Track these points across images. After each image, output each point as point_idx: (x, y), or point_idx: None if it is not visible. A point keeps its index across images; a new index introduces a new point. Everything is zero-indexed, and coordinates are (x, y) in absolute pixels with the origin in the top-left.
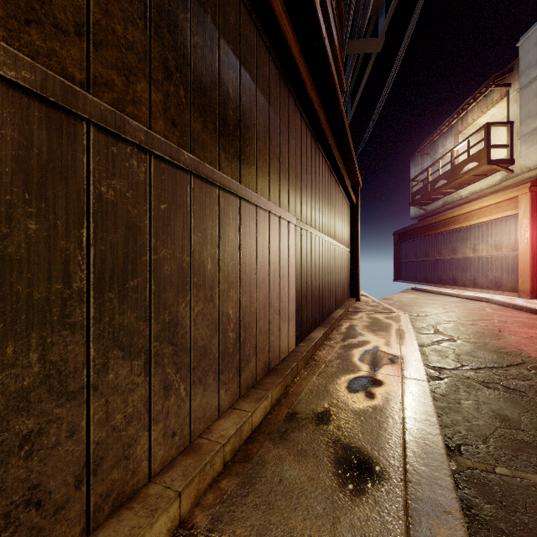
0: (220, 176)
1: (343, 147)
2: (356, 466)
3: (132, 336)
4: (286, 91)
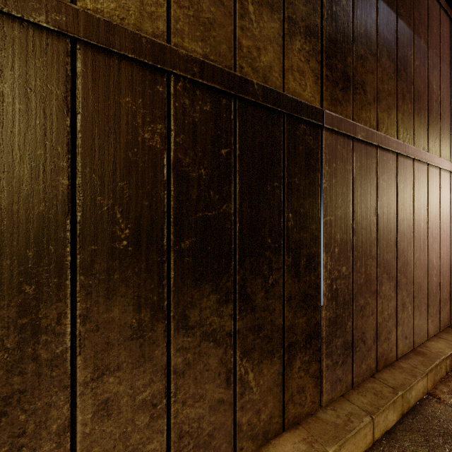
0: (428, 156)
1: None
2: None
3: (390, 267)
4: None
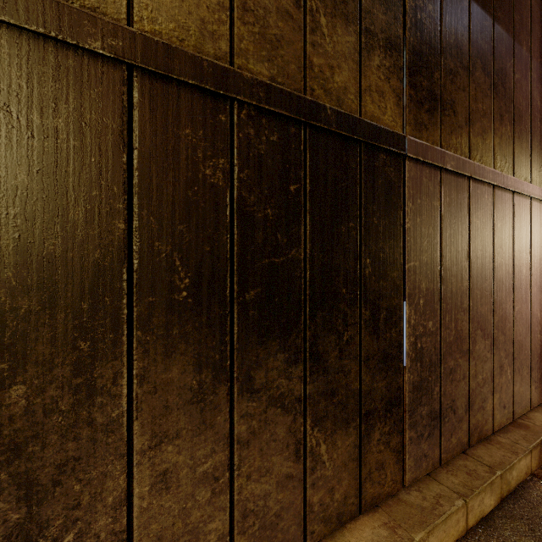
0: (531, 188)
1: None
2: None
3: (485, 322)
4: None
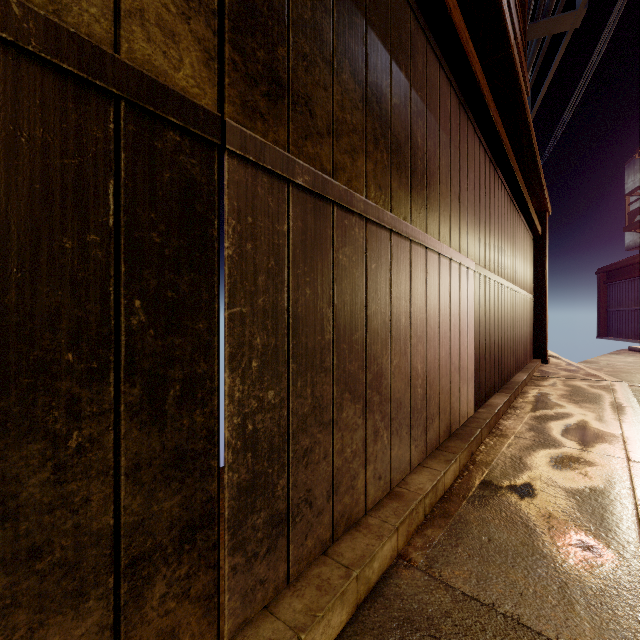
0: (411, 229)
1: (527, 166)
2: (578, 542)
3: (356, 382)
4: (465, 120)
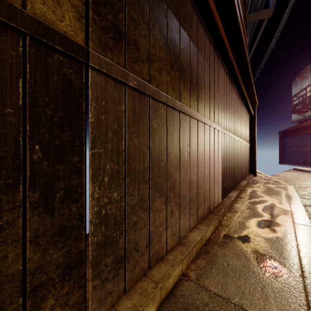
0: (190, 111)
1: (247, 82)
2: (270, 265)
3: (161, 187)
4: (217, 58)
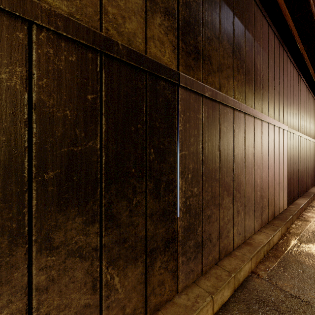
0: (254, 111)
1: None
2: None
3: (229, 186)
4: (282, 50)
